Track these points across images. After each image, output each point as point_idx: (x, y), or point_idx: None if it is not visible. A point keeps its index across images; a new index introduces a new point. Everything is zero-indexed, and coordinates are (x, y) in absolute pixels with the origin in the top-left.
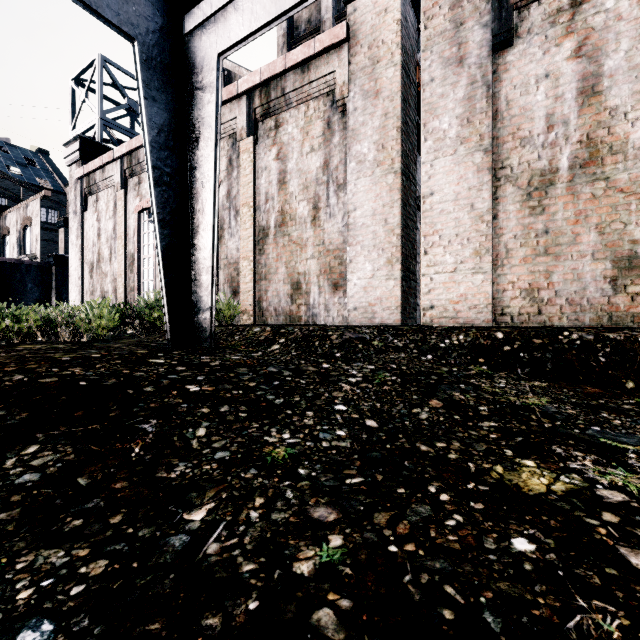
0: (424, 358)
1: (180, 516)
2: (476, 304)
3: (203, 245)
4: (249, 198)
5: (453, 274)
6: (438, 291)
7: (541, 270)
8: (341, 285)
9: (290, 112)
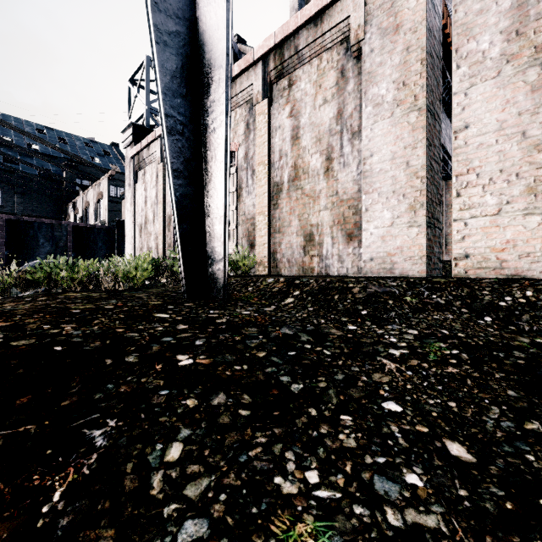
0: (481, 320)
1: None
2: (529, 252)
3: (216, 194)
4: (264, 157)
5: (496, 217)
6: (475, 238)
7: None
8: (356, 235)
9: (303, 68)
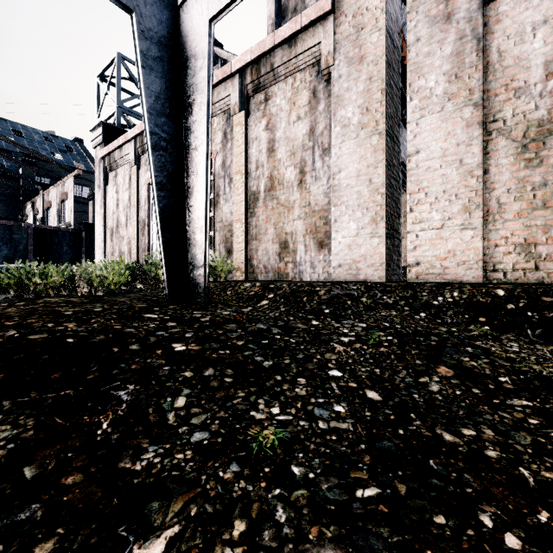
0: (417, 316)
1: (128, 550)
2: (465, 260)
3: (197, 206)
4: (241, 166)
5: (440, 230)
6: (424, 248)
7: (538, 224)
8: (326, 243)
9: (278, 85)
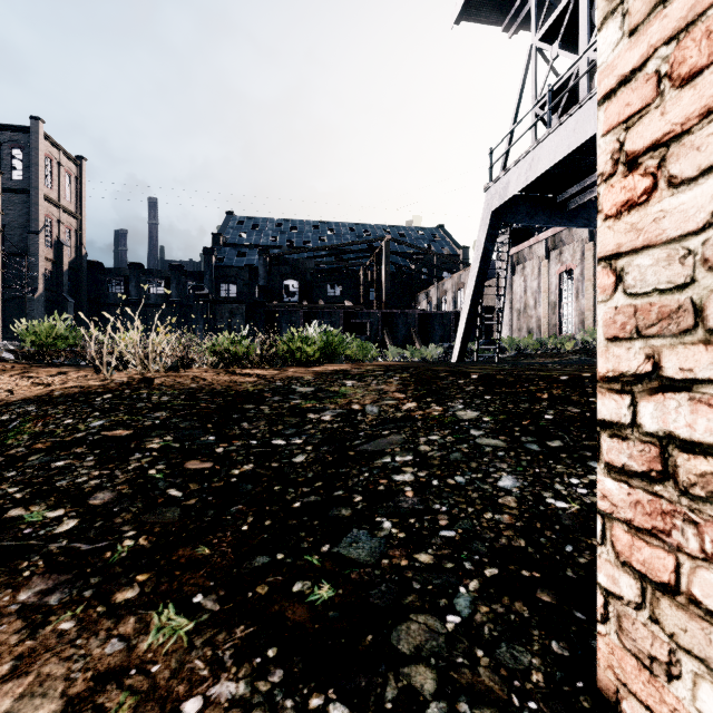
0: None
1: None
2: None
3: None
4: None
5: None
6: None
7: None
8: None
9: None
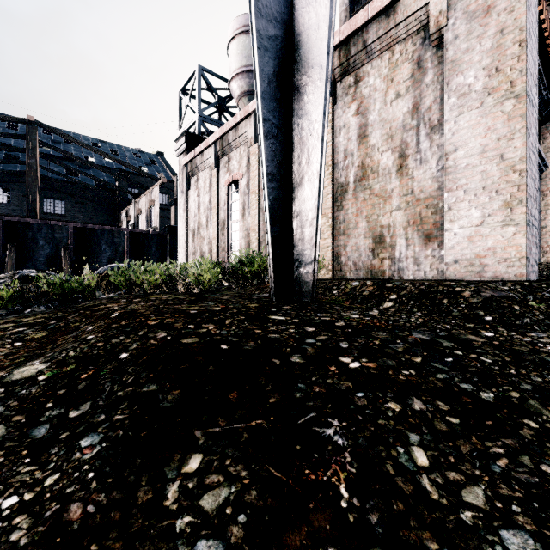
0: None
1: None
2: None
3: (307, 196)
4: (327, 157)
5: None
6: None
7: None
8: (435, 236)
9: (371, 63)
